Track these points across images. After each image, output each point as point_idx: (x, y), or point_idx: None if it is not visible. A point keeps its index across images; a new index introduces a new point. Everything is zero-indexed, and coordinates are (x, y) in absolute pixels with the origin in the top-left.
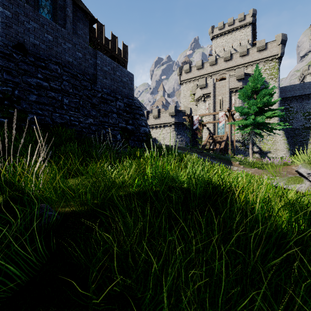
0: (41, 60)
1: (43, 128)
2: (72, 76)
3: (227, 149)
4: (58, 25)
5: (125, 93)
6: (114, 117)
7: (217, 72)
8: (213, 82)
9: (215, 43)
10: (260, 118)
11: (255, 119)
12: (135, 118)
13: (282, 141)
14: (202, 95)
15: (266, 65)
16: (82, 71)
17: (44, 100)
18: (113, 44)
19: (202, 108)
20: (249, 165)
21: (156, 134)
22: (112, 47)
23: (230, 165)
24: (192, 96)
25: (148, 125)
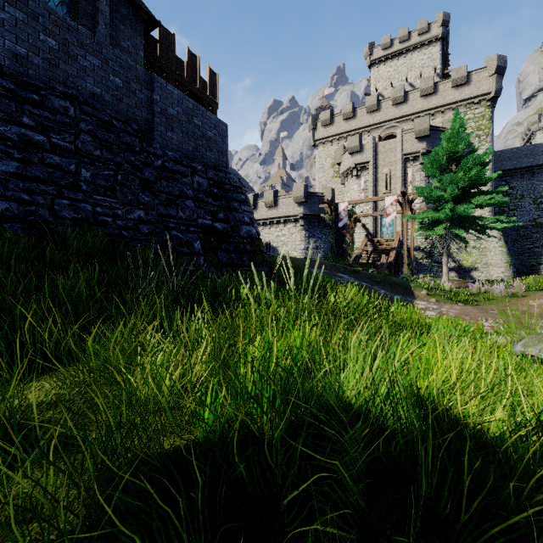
0: (31, 88)
1: (31, 230)
2: (101, 123)
3: (400, 263)
4: (69, 19)
5: (210, 159)
6: (188, 206)
7: (380, 125)
8: (373, 142)
9: (376, 73)
10: (465, 209)
11: (454, 210)
12: (230, 208)
13: (497, 248)
14: (354, 167)
15: (468, 112)
16: (122, 114)
17: (37, 172)
18: (191, 70)
19: (354, 189)
20: (445, 297)
21: (271, 236)
22: (188, 75)
23: (411, 297)
24: (335, 167)
25: (257, 220)
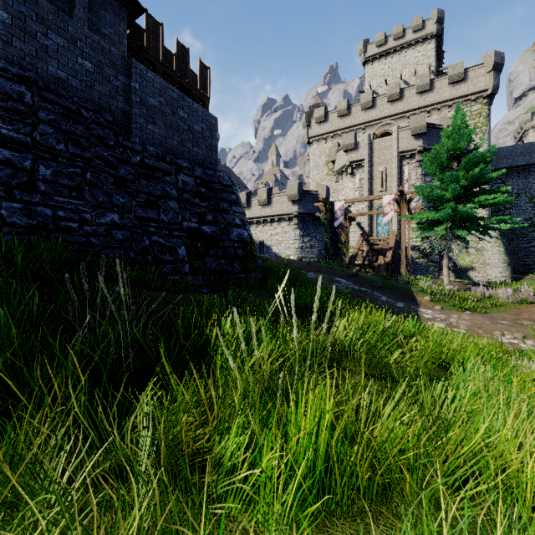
0: None
1: None
2: (66, 112)
3: (396, 263)
4: None
5: (198, 155)
6: (172, 208)
7: (375, 122)
8: (368, 139)
9: (370, 71)
10: (468, 209)
11: (456, 210)
12: (219, 209)
13: (495, 248)
14: (349, 164)
15: (464, 109)
16: (93, 102)
17: None
18: (180, 62)
19: (349, 187)
20: (451, 304)
21: (265, 235)
22: (177, 68)
23: (414, 304)
24: (329, 165)
25: (250, 218)
